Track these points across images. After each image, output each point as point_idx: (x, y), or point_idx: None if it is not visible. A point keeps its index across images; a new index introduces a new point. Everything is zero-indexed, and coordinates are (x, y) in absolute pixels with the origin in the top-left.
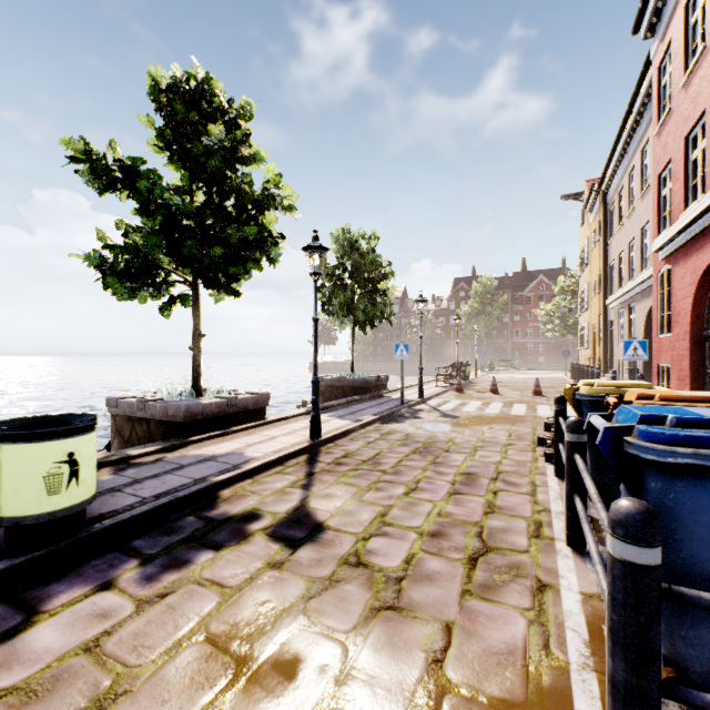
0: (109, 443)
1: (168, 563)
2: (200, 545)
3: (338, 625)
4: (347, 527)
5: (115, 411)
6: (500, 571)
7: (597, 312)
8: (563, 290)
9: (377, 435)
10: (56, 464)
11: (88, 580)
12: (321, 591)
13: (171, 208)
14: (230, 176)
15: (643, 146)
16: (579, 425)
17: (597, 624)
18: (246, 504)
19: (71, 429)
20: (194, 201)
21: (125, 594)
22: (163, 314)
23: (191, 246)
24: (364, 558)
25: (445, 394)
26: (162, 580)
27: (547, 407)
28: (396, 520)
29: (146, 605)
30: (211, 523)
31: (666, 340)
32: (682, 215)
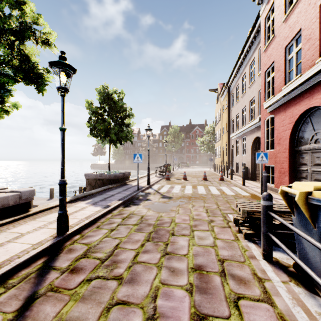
0: None
1: None
2: None
3: None
4: None
5: None
6: None
7: (225, 141)
8: (207, 132)
9: (120, 220)
10: None
11: None
12: None
13: None
14: None
15: (251, 63)
16: None
17: None
18: None
19: None
20: None
21: None
22: None
23: None
24: None
25: (161, 181)
26: None
27: (214, 187)
28: None
29: None
30: None
31: (271, 152)
32: (284, 87)
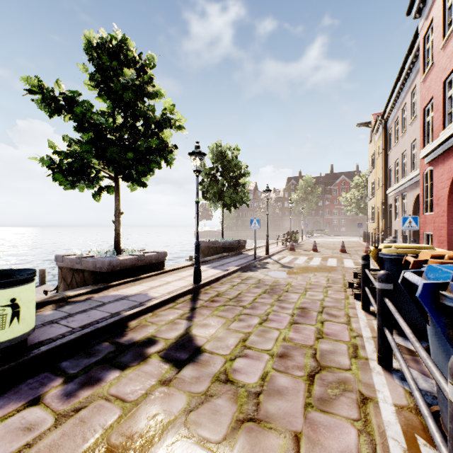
0: (57, 286)
1: (84, 381)
2: (110, 365)
3: (211, 436)
4: (219, 350)
5: (61, 264)
6: (332, 386)
7: (380, 198)
8: (357, 184)
9: (239, 280)
10: (0, 307)
11: (22, 397)
12: (198, 405)
13: (98, 126)
14: (140, 106)
15: (412, 90)
16: (387, 277)
17: (411, 433)
18: (147, 332)
19: (13, 281)
20: (116, 123)
21: (49, 408)
22: (95, 199)
23: (112, 152)
24: (231, 376)
25: (283, 252)
26: (78, 396)
27: (350, 261)
28: (254, 344)
29: (63, 418)
30: (120, 347)
31: (429, 216)
32: (441, 133)
